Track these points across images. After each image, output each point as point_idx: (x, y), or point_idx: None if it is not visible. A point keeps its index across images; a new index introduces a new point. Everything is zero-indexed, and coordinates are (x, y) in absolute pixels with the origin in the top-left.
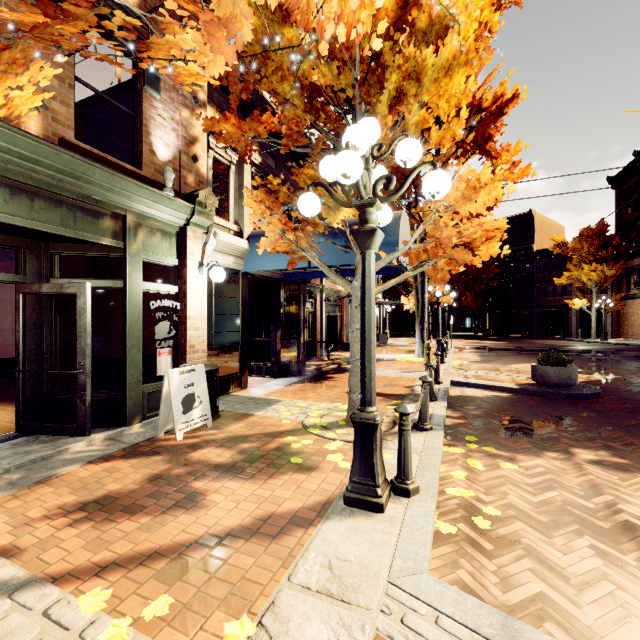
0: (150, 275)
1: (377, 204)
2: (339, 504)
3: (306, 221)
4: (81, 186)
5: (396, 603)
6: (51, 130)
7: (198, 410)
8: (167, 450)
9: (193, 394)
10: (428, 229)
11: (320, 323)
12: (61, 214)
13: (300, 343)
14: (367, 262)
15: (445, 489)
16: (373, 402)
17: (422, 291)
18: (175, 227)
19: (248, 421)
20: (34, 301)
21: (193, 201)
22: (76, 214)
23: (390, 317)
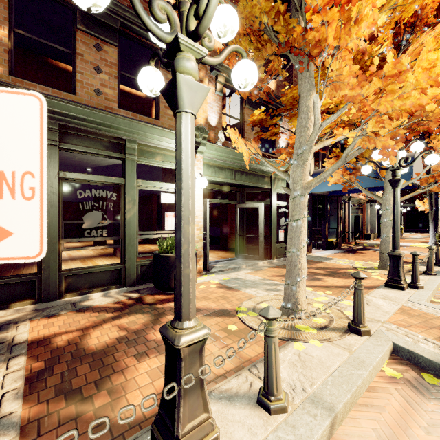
0: None
1: (401, 169)
2: (382, 286)
3: (354, 169)
4: (262, 168)
5: (410, 303)
6: None
7: None
8: None
9: None
10: (433, 167)
11: (347, 220)
12: (255, 179)
13: (338, 231)
14: (396, 192)
15: (439, 293)
16: (399, 248)
17: (435, 197)
18: None
19: (322, 264)
20: (241, 210)
21: None
22: (259, 178)
23: (404, 217)
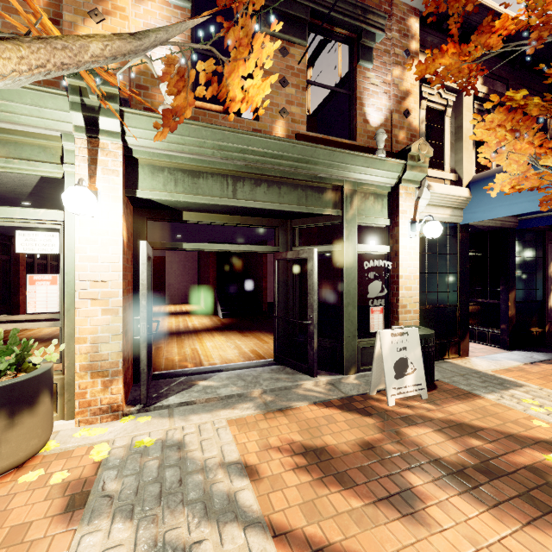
0: (365, 239)
1: None
2: None
3: None
4: (310, 168)
5: None
6: (290, 130)
7: (411, 377)
8: (379, 413)
9: (405, 359)
10: None
11: None
12: (297, 195)
13: (545, 308)
14: None
15: None
16: None
17: None
18: (386, 188)
19: (474, 404)
20: (283, 265)
21: (404, 157)
22: (307, 193)
23: None
